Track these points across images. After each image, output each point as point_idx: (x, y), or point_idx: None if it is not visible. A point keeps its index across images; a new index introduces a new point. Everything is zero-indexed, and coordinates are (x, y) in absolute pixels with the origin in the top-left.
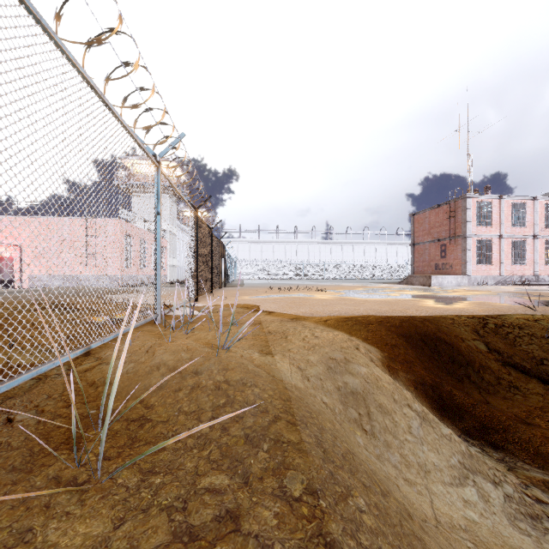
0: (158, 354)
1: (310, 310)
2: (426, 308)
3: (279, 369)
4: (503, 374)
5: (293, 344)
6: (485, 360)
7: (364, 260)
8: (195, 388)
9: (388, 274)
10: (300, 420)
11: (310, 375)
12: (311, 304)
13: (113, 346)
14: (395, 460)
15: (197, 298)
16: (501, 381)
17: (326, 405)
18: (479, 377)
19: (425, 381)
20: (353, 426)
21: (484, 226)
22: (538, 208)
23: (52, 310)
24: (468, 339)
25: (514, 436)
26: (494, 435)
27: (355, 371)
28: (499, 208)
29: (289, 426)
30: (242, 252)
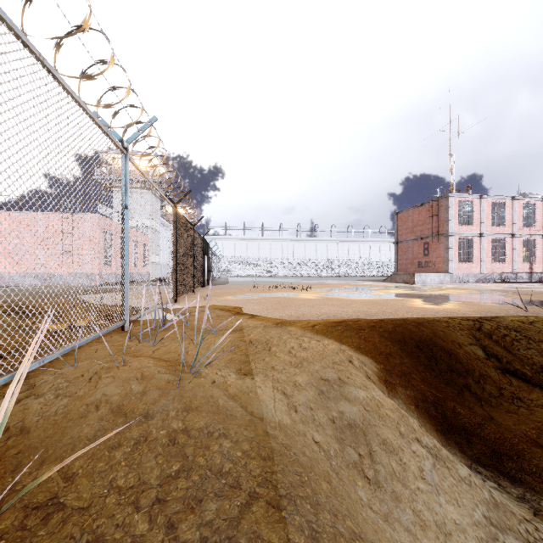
0: (101, 386)
1: (296, 312)
2: (417, 309)
3: (259, 399)
4: (505, 384)
5: (278, 359)
6: (485, 368)
7: (349, 257)
8: (140, 442)
9: (371, 272)
10: (286, 495)
11: (298, 403)
12: (297, 304)
13: (58, 366)
14: (406, 520)
15: (176, 299)
16: (503, 392)
17: (318, 445)
18: (480, 388)
19: (425, 397)
20: (353, 474)
21: (465, 224)
22: (516, 207)
23: (8, 314)
24: (465, 344)
25: (530, 464)
26: (508, 463)
27: (352, 397)
28: (480, 208)
29: (270, 512)
30: (227, 249)
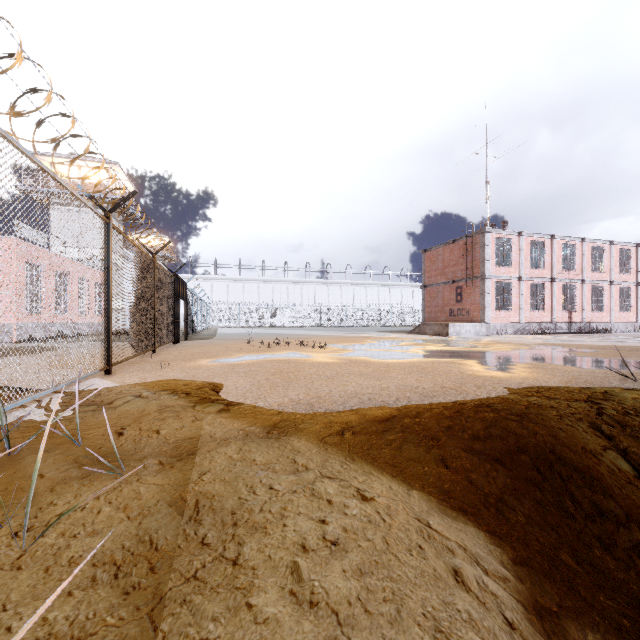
0: None
1: (306, 392)
2: (486, 380)
3: None
4: None
5: (253, 639)
6: None
7: (367, 304)
8: None
9: (392, 321)
10: None
11: None
12: (308, 375)
13: None
14: None
15: (109, 369)
16: None
17: None
18: None
19: None
20: None
21: (503, 266)
22: (556, 247)
23: None
24: (599, 453)
25: None
26: None
27: None
28: (518, 247)
29: None
30: (218, 293)
